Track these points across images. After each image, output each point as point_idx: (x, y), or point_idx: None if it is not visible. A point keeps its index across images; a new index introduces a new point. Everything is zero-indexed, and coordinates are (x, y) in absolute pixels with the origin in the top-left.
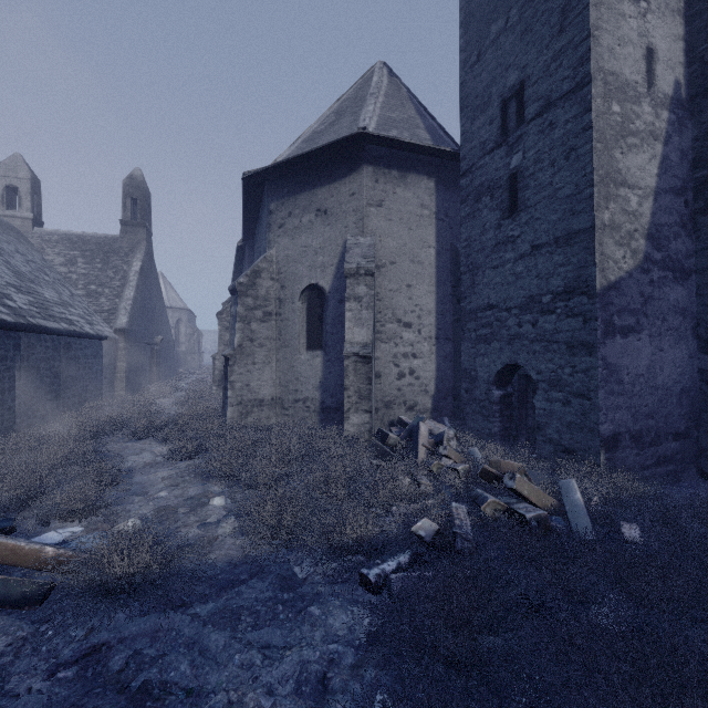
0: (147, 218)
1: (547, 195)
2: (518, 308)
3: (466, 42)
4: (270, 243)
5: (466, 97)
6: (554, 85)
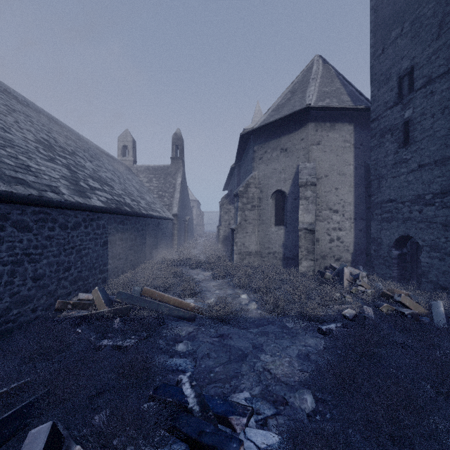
0: (183, 154)
1: (428, 134)
2: (409, 201)
3: (374, 42)
4: (254, 168)
5: (374, 75)
6: (434, 69)
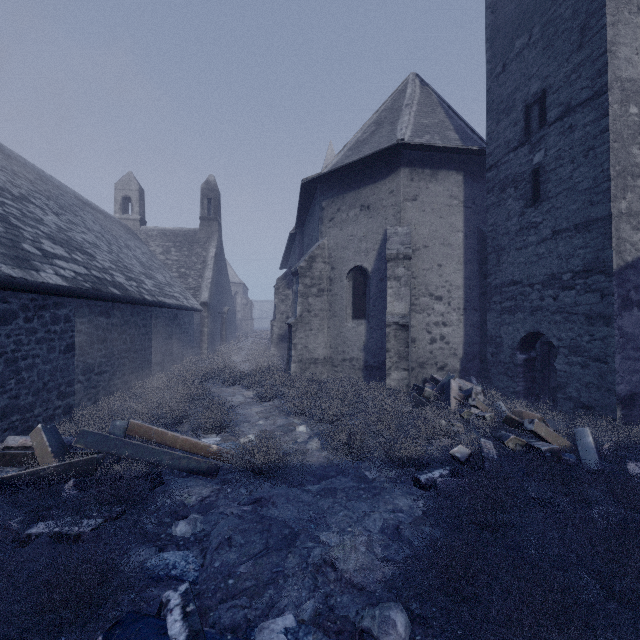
0: (218, 213)
1: (567, 187)
2: (540, 284)
3: (491, 55)
4: (322, 234)
5: (491, 102)
6: (574, 94)
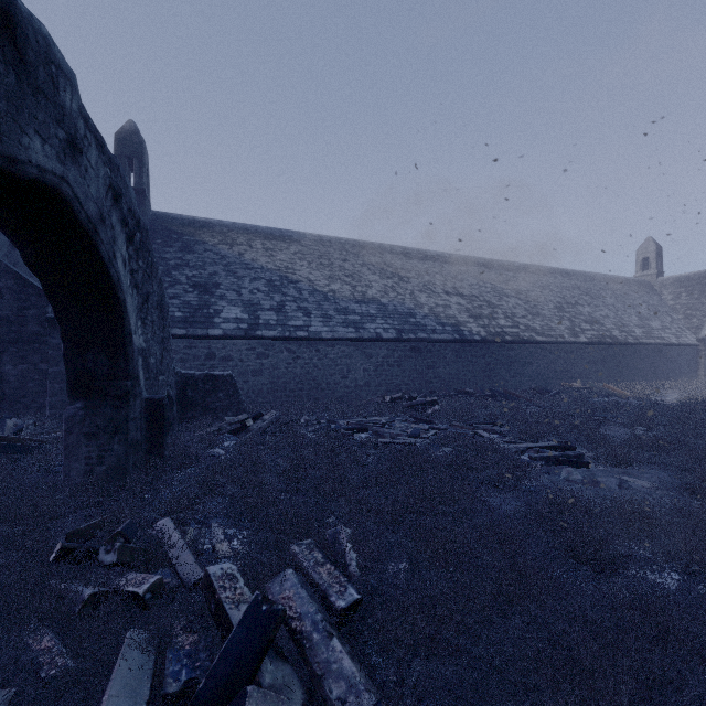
0: None
1: None
2: None
3: None
4: None
5: None
6: None
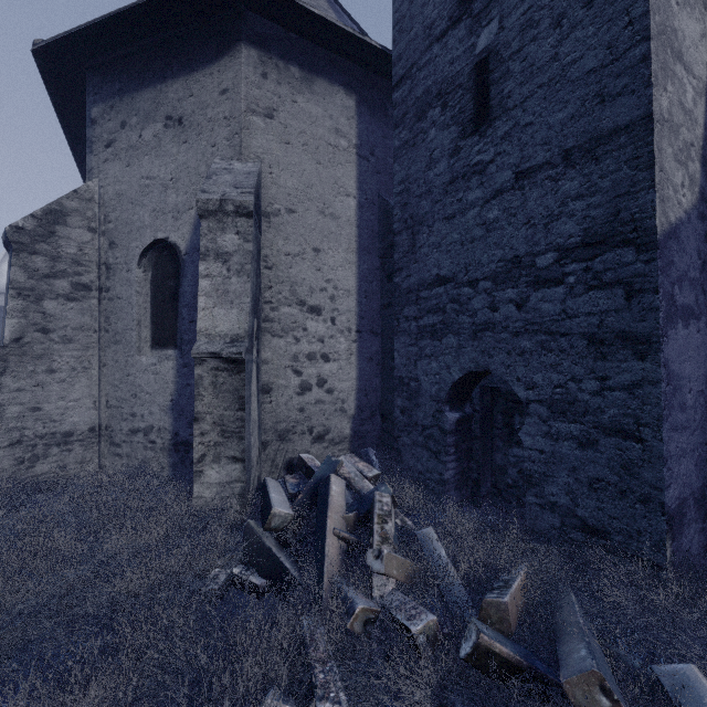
0: None
1: (546, 79)
2: (490, 278)
3: None
4: (91, 173)
5: None
6: None
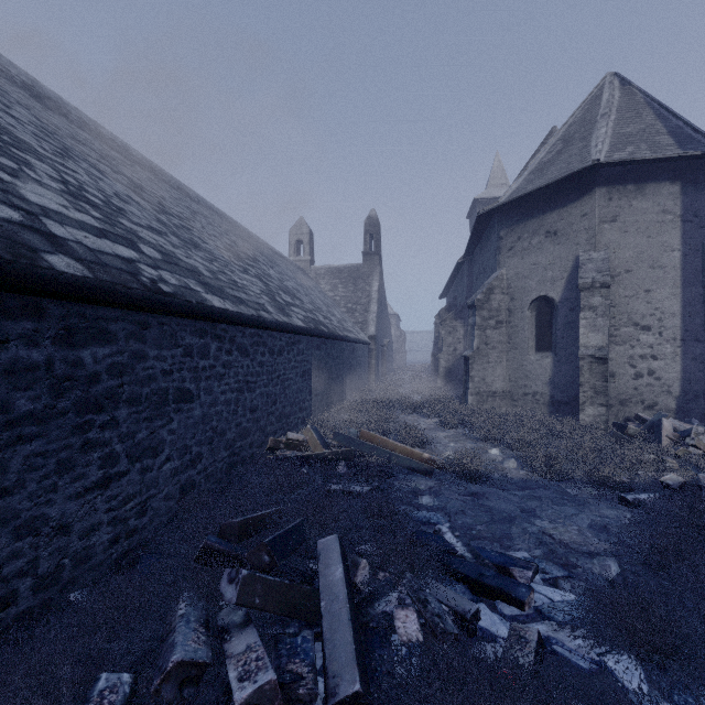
0: (379, 247)
1: None
2: None
3: None
4: (500, 264)
5: None
6: None
